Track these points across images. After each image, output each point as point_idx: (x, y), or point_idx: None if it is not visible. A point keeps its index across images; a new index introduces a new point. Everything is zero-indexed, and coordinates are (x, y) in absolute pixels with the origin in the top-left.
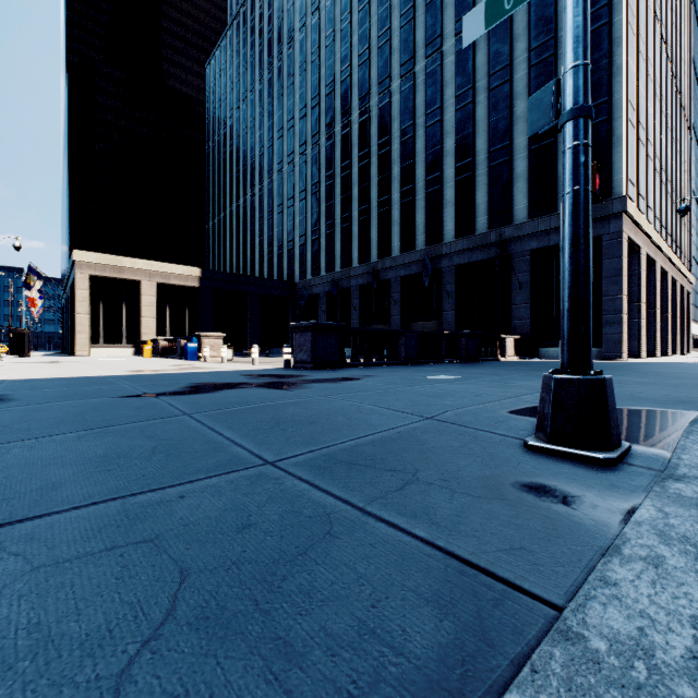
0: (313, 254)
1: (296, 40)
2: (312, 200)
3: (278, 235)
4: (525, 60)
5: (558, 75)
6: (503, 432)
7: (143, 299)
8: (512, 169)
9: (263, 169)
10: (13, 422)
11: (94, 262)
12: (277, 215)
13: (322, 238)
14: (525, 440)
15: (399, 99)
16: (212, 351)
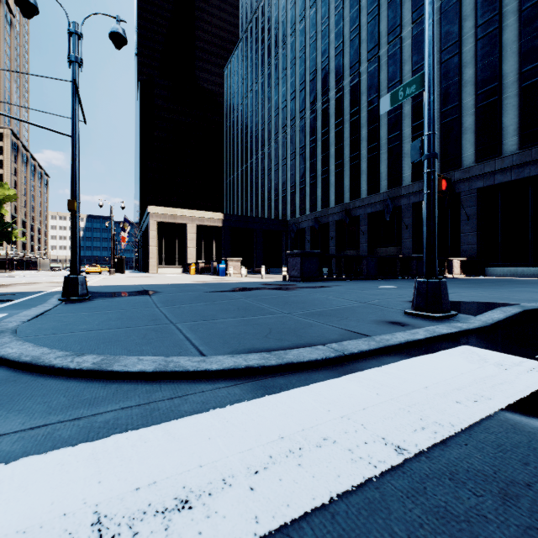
0: (300, 199)
1: (287, 43)
2: (299, 159)
3: (275, 186)
4: (472, 35)
5: (502, 44)
6: (398, 308)
7: (188, 235)
8: (460, 124)
9: (264, 139)
10: (173, 299)
11: (159, 213)
12: (274, 171)
13: (307, 187)
14: (404, 310)
15: (366, 78)
16: (234, 270)
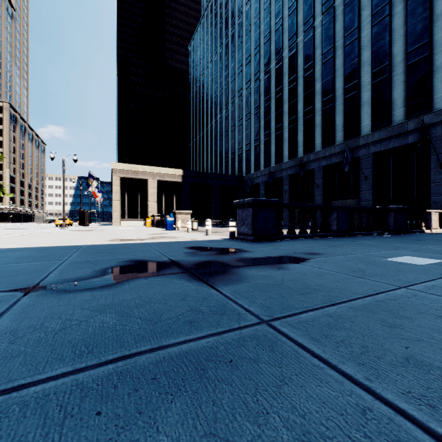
0: (255, 156)
1: (243, 12)
2: (254, 118)
3: (232, 145)
4: None
5: None
6: None
7: (149, 190)
8: (431, 63)
9: (222, 104)
10: None
11: (122, 169)
12: (231, 132)
13: (261, 144)
14: None
15: (321, 31)
16: (183, 223)
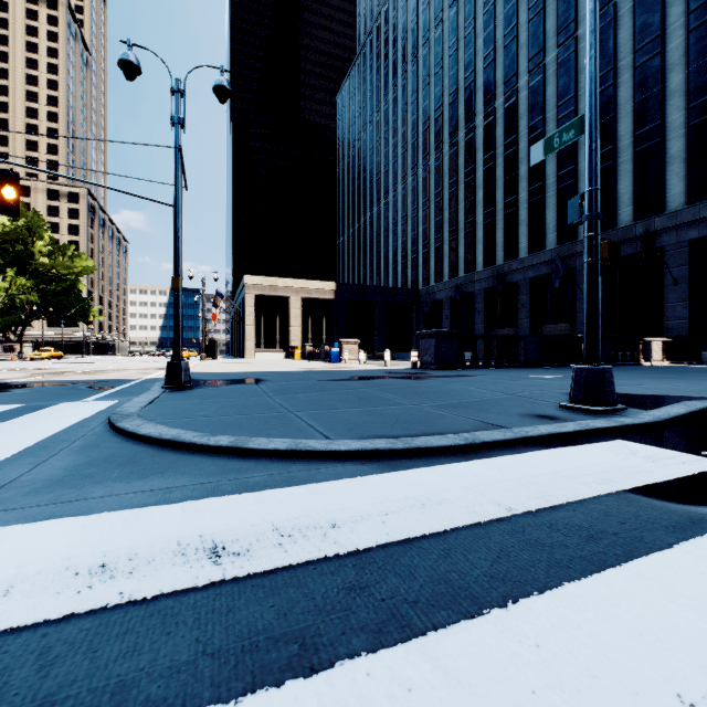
0: (436, 261)
1: (419, 57)
2: (435, 208)
3: (402, 245)
4: (681, 26)
5: None
6: (553, 401)
7: (291, 312)
8: (663, 151)
9: (388, 184)
10: (284, 388)
11: (257, 284)
12: (401, 226)
13: (445, 244)
14: (559, 403)
15: (527, 95)
16: (350, 355)
